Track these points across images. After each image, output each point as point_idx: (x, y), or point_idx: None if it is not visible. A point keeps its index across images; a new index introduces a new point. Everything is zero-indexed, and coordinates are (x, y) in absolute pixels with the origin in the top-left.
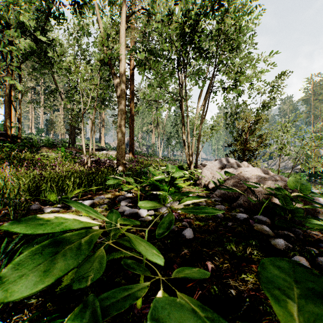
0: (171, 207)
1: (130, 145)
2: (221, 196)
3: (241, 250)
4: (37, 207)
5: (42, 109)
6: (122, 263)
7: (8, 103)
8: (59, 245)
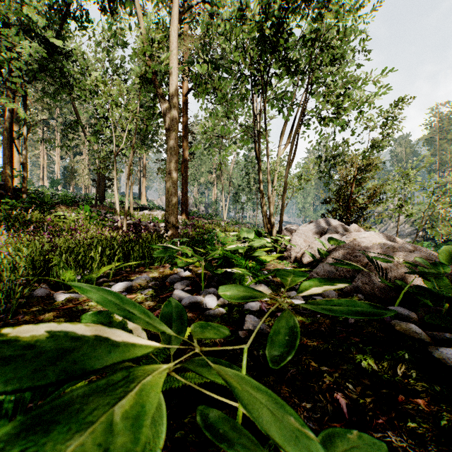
0: None
1: (183, 202)
2: (325, 275)
3: (386, 368)
4: (44, 293)
5: (58, 152)
6: (198, 421)
7: (8, 141)
8: (44, 429)
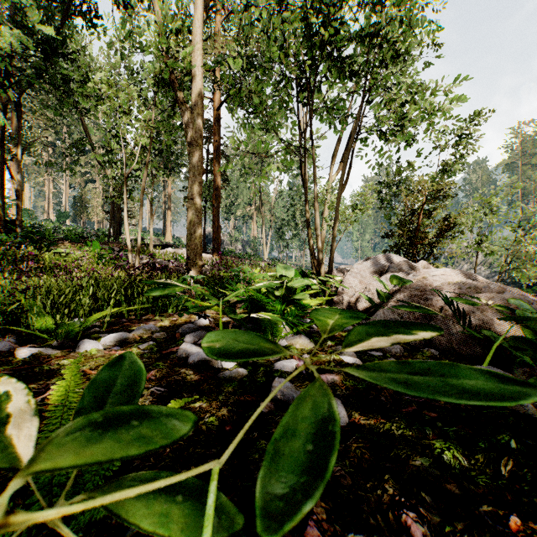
0: (288, 346)
1: (214, 239)
2: None
3: (483, 464)
4: (7, 348)
5: (66, 180)
6: None
7: None
8: None
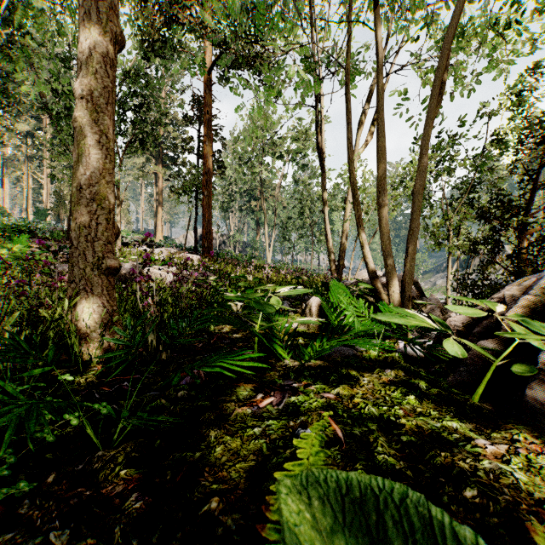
0: None
1: (204, 236)
2: None
3: None
4: None
5: (47, 174)
6: None
7: None
8: None
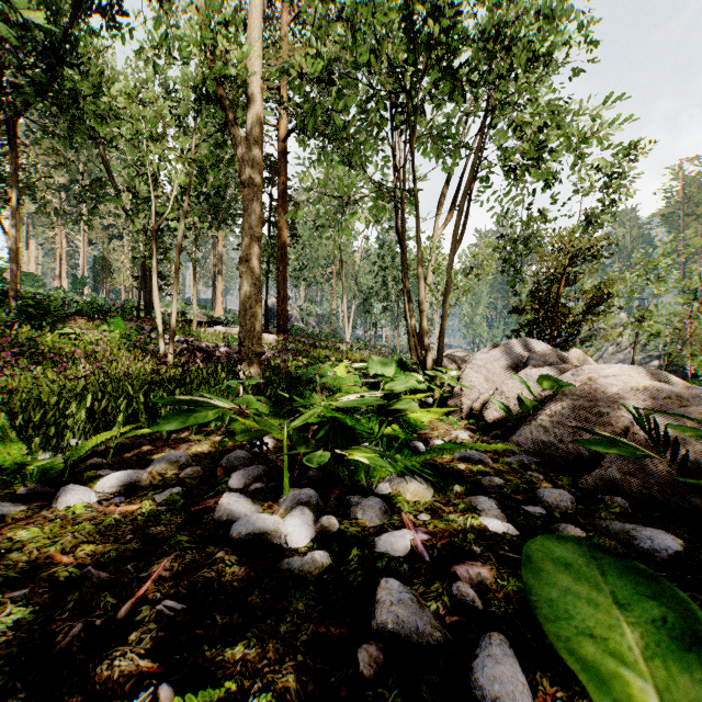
0: (394, 496)
1: (279, 313)
2: (536, 451)
3: None
4: None
5: (84, 235)
6: None
7: None
8: None
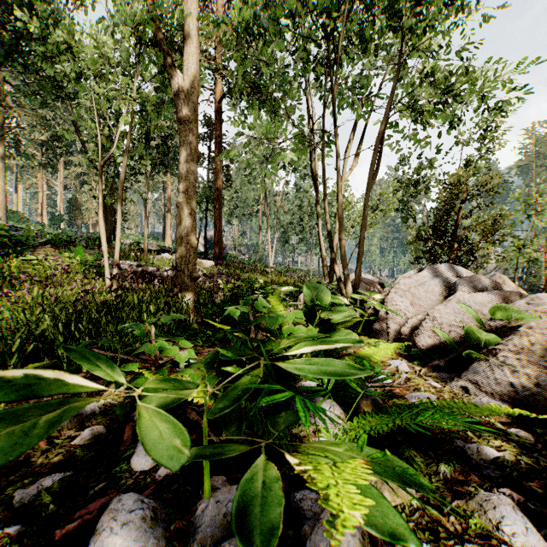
0: None
1: (216, 243)
2: (503, 394)
3: None
4: None
5: (60, 181)
6: None
7: None
8: None
